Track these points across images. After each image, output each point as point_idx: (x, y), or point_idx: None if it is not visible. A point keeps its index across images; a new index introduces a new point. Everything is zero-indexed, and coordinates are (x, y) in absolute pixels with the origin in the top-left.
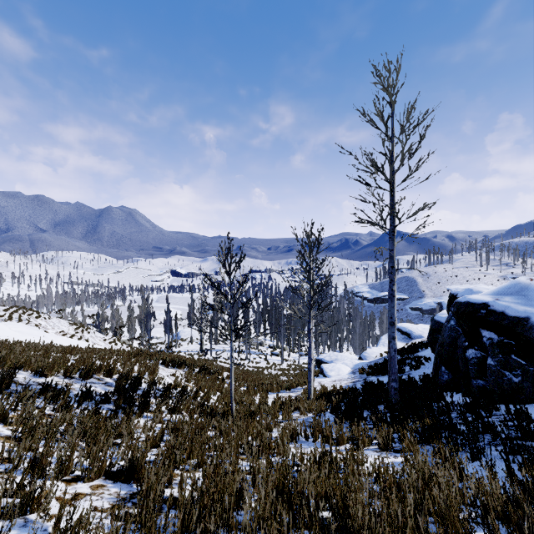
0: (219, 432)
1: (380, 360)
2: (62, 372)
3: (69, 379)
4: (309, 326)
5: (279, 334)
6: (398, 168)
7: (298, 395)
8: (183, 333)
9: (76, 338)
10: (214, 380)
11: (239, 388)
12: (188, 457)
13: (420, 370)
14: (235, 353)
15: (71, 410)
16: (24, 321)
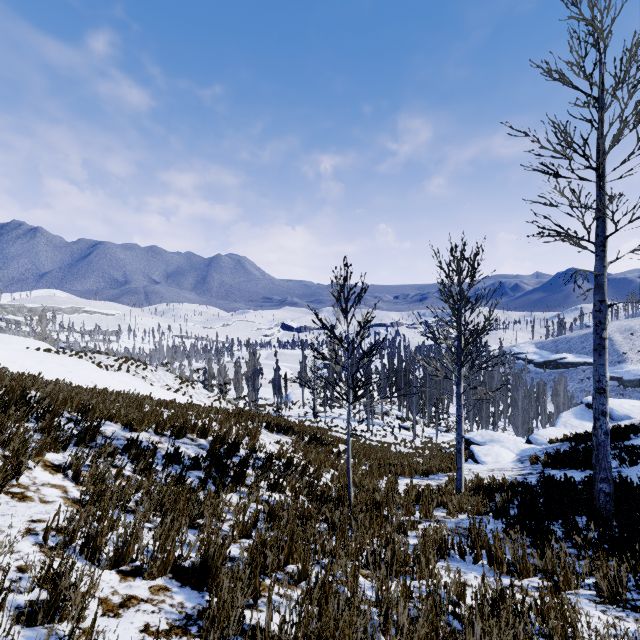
0: (330, 528)
1: (563, 446)
2: (154, 428)
3: (160, 436)
4: (459, 390)
5: (410, 402)
6: (615, 141)
7: (441, 486)
8: (293, 395)
9: (180, 393)
10: (328, 453)
11: (358, 466)
12: (285, 561)
13: (637, 468)
14: (354, 422)
15: (151, 475)
16: (132, 372)
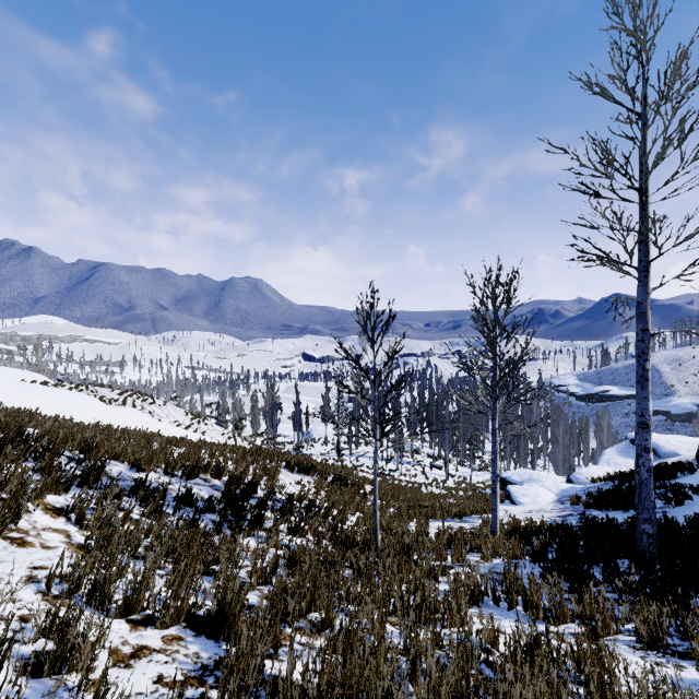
0: (355, 573)
1: (605, 485)
2: (163, 468)
3: (170, 477)
4: (494, 425)
5: (443, 439)
6: (658, 160)
7: (475, 528)
8: (315, 431)
9: (191, 430)
10: (353, 494)
11: (386, 508)
12: (307, 609)
13: (684, 508)
14: (382, 461)
15: (161, 518)
16: (138, 407)
